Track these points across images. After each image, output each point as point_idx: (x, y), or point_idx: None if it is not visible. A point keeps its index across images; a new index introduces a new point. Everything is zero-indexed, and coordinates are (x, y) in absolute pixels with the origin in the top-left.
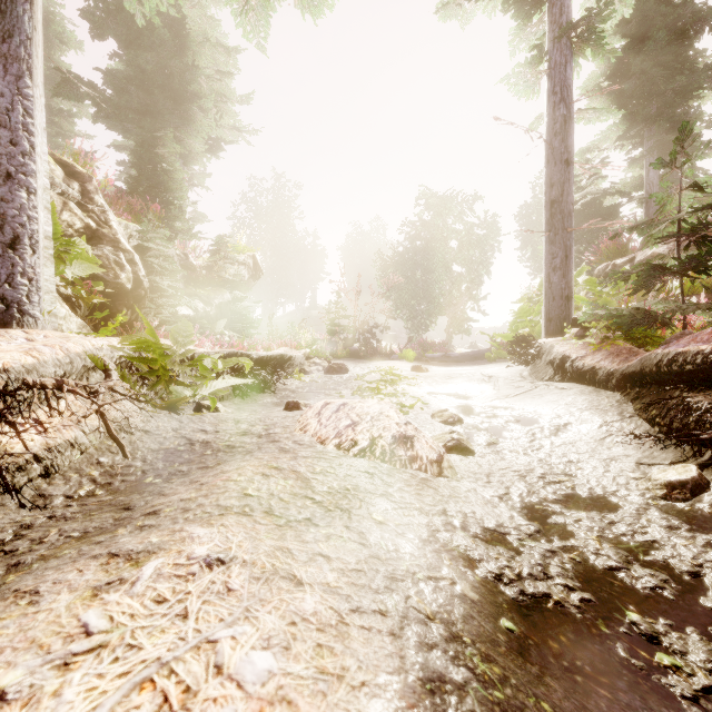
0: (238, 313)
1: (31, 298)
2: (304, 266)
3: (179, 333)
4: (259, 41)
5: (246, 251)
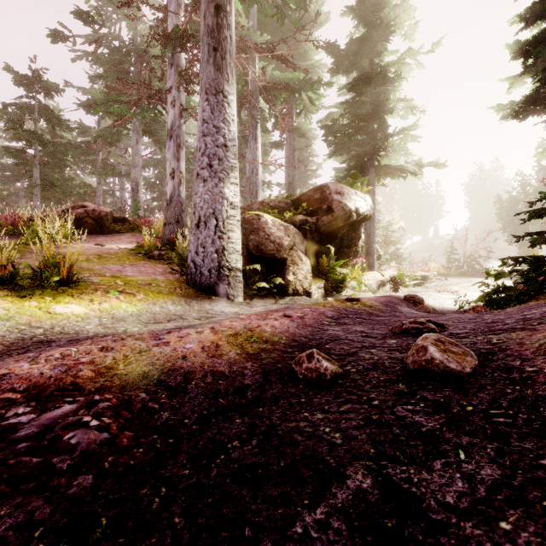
0: (397, 255)
1: (375, 264)
2: (427, 208)
3: (404, 271)
4: (418, 178)
5: (398, 223)
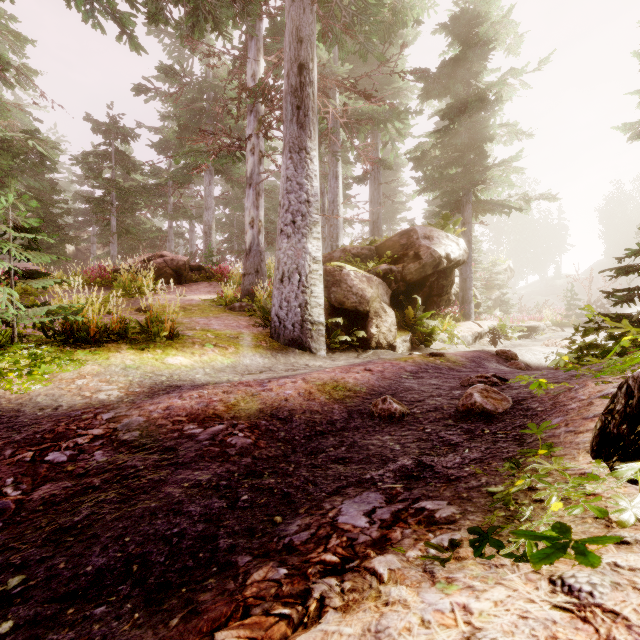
0: (503, 301)
1: (472, 314)
2: (547, 241)
3: (506, 321)
4: (525, 213)
5: (505, 263)
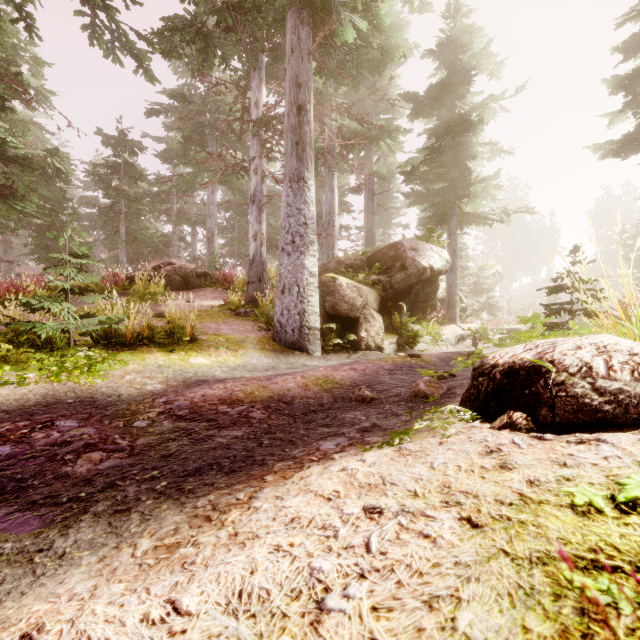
0: (491, 304)
1: (457, 317)
2: (539, 244)
3: (488, 324)
4: (507, 224)
5: (493, 267)
